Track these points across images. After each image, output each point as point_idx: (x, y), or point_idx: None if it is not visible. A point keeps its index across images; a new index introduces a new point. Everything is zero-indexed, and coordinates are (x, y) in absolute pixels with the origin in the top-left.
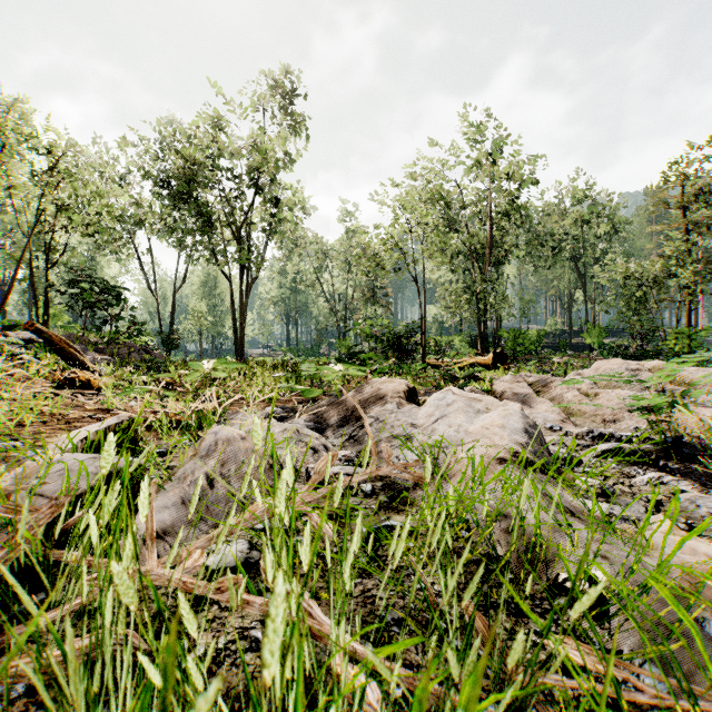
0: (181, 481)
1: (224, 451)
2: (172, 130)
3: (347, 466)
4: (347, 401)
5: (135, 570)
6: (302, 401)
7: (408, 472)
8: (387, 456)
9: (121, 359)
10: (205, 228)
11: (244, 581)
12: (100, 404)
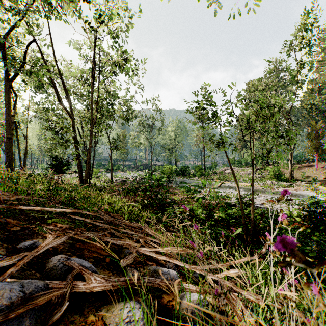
0: None
1: None
2: None
3: None
4: None
5: None
6: None
7: None
8: None
9: None
10: None
11: None
12: None
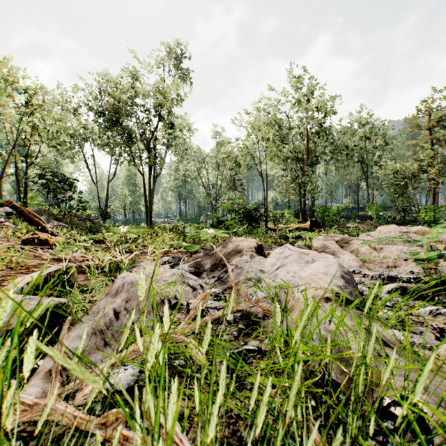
0: (95, 314)
1: (128, 291)
2: (106, 79)
3: (216, 301)
4: (217, 253)
5: (36, 403)
6: (187, 252)
7: (259, 306)
8: (244, 294)
9: (73, 225)
10: (127, 142)
11: (118, 429)
12: (52, 255)
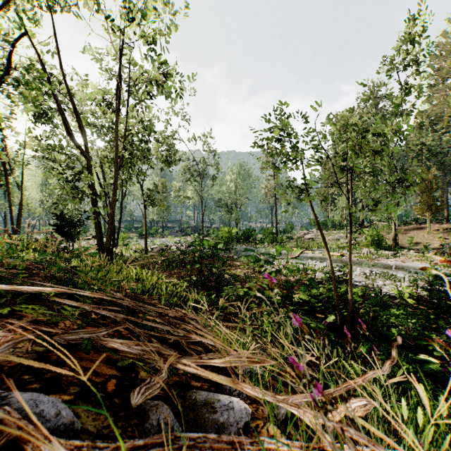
0: None
1: None
2: None
3: None
4: None
5: None
6: None
7: None
8: None
9: None
10: None
11: None
12: None
